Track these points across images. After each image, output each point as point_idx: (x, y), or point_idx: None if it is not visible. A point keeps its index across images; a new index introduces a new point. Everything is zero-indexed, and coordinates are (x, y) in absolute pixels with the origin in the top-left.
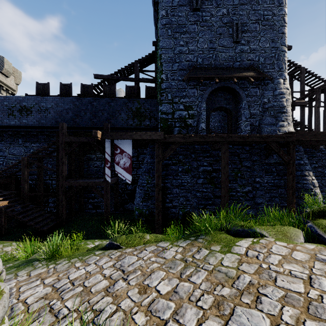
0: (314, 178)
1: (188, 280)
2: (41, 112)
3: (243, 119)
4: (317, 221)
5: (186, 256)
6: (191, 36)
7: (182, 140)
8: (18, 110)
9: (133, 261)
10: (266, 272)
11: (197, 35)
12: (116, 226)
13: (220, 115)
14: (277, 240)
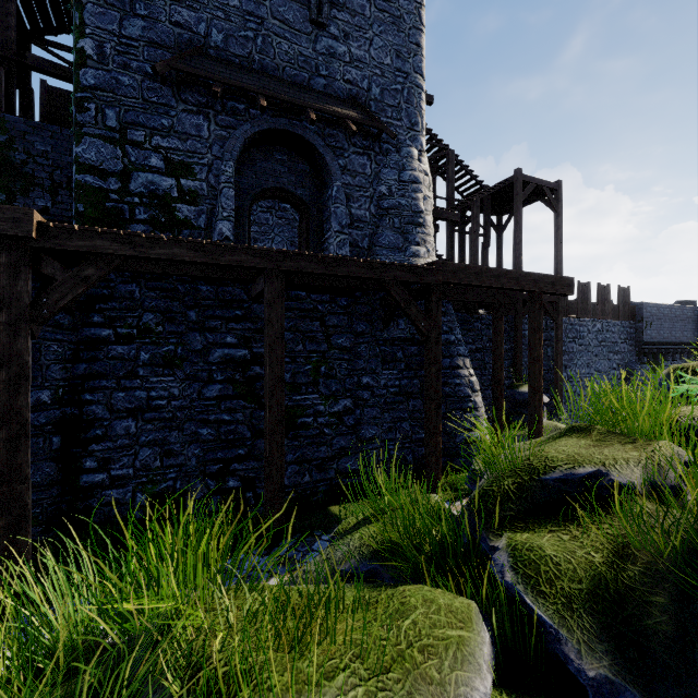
0: (472, 372)
1: None
2: None
3: (335, 227)
4: (525, 540)
5: None
6: None
7: (122, 251)
8: None
9: None
10: None
11: None
12: None
13: (295, 229)
14: None
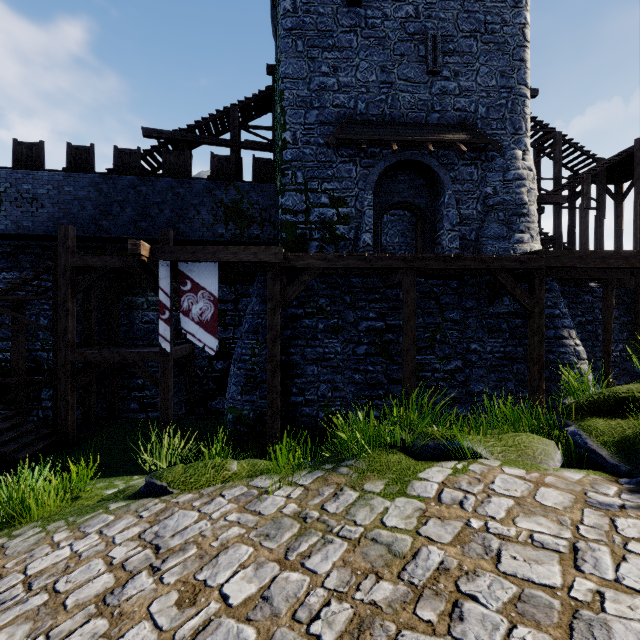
0: (578, 343)
1: (301, 566)
2: (22, 205)
3: (447, 226)
4: (587, 423)
5: (308, 507)
6: (343, 56)
7: (322, 265)
8: None
9: (187, 522)
10: (479, 539)
11: (356, 55)
12: (165, 444)
13: (405, 223)
14: (506, 465)
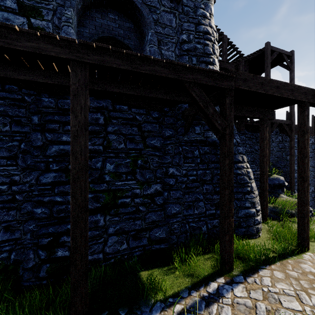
0: (248, 166)
1: None
2: None
3: None
4: None
5: None
6: None
7: None
8: None
9: None
10: None
11: None
12: None
13: None
14: None
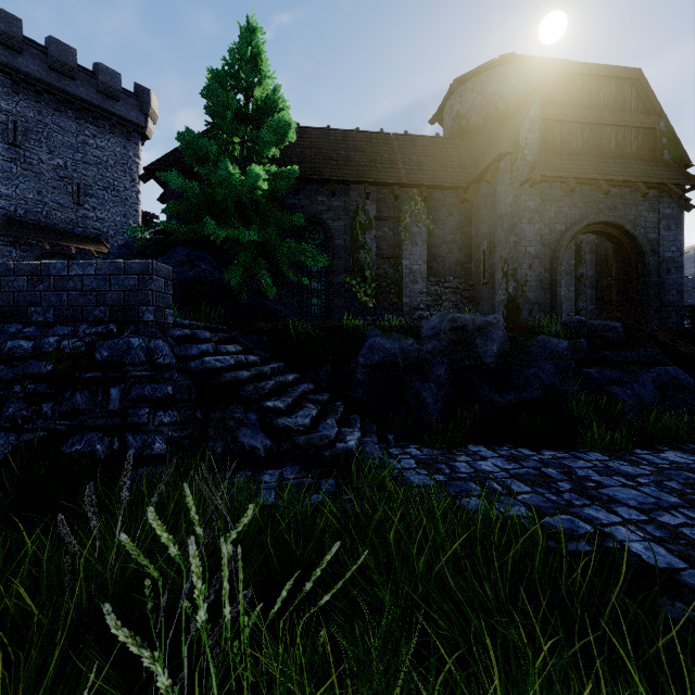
0: None
1: None
2: None
3: None
4: None
5: None
6: (5, 176)
7: None
8: None
9: None
10: None
11: (16, 178)
12: None
13: None
14: None
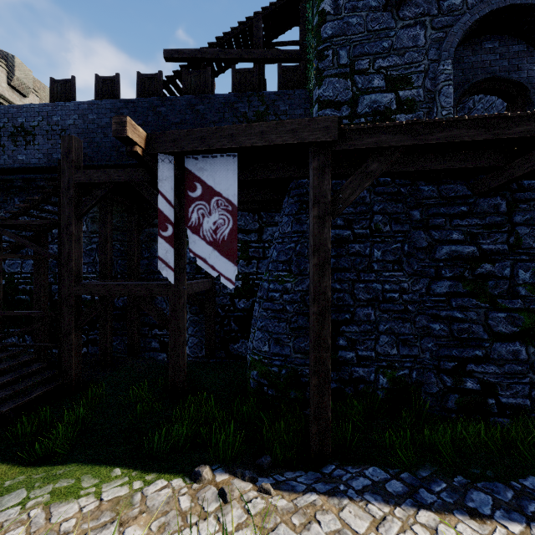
0: None
1: None
2: (52, 137)
3: None
4: None
5: None
6: None
7: (402, 142)
8: (10, 135)
9: None
10: None
11: None
12: None
13: None
14: None
